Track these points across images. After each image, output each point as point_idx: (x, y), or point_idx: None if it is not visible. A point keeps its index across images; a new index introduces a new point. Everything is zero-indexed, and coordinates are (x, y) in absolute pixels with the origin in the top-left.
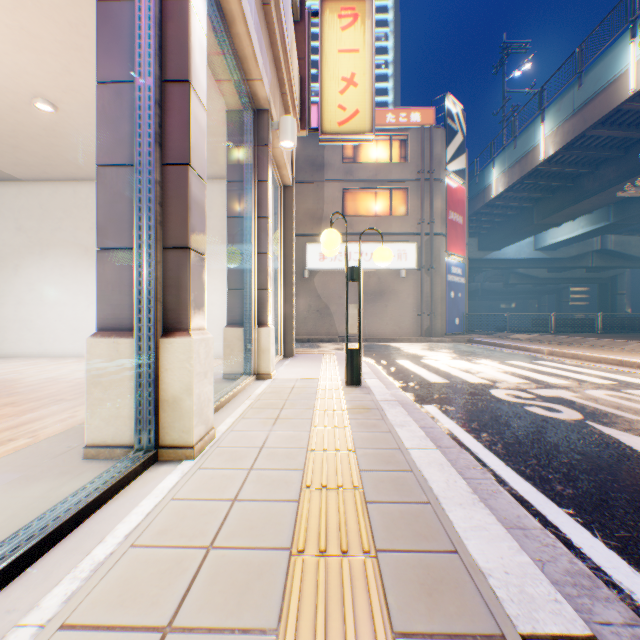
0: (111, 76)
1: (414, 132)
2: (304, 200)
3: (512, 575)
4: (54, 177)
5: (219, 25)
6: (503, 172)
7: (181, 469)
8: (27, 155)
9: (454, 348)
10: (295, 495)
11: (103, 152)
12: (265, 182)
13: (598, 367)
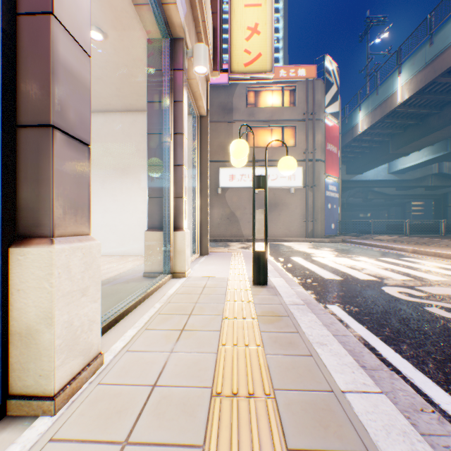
0: None
1: (300, 84)
2: (218, 135)
3: None
4: None
5: None
6: (367, 114)
7: (22, 442)
8: None
9: (333, 247)
10: None
11: None
12: (180, 102)
13: None
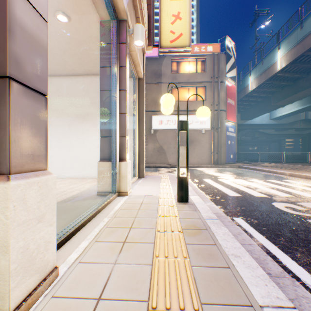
0: None
1: (209, 56)
2: (151, 93)
3: None
4: None
5: None
6: (255, 78)
7: None
8: None
9: (233, 171)
10: None
11: None
12: (124, 67)
13: None
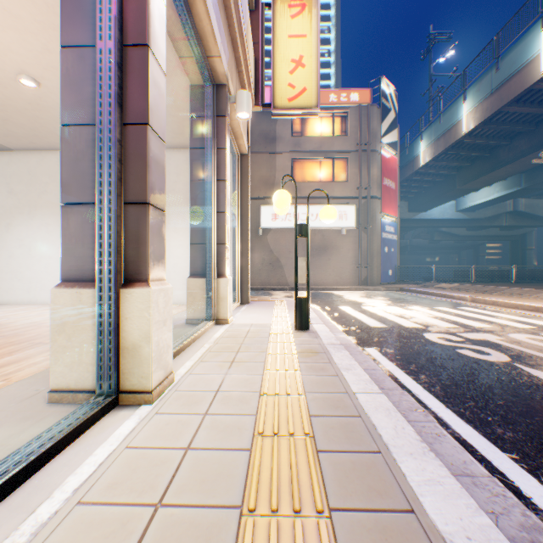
0: (74, 41)
1: (353, 110)
2: (259, 168)
3: (475, 542)
4: (40, 147)
5: (180, 4)
6: (430, 144)
7: (139, 414)
8: (16, 127)
9: (388, 296)
10: (247, 443)
11: (67, 112)
12: (223, 149)
13: (516, 313)
